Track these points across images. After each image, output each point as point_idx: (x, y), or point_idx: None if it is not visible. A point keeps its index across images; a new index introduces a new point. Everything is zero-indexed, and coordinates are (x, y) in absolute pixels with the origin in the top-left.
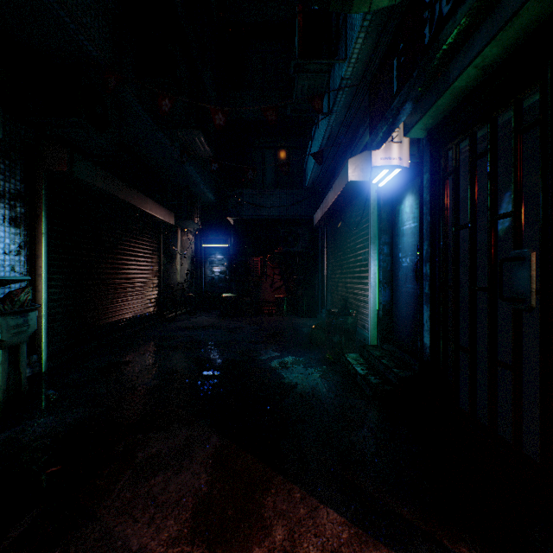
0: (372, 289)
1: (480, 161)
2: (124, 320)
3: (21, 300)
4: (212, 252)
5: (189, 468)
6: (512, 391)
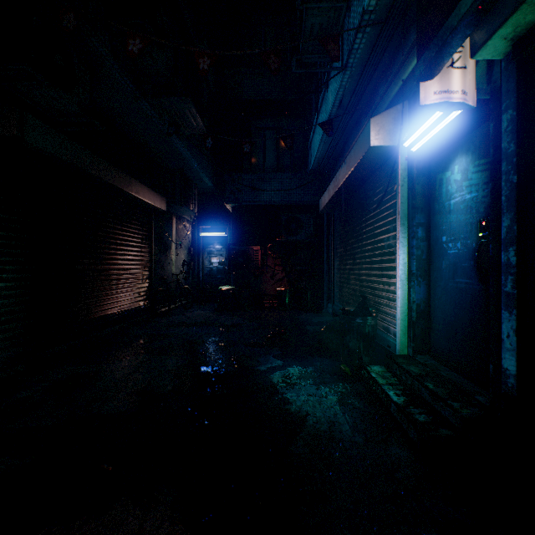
0: (402, 283)
1: None
2: (106, 317)
3: None
4: (211, 242)
5: None
6: None
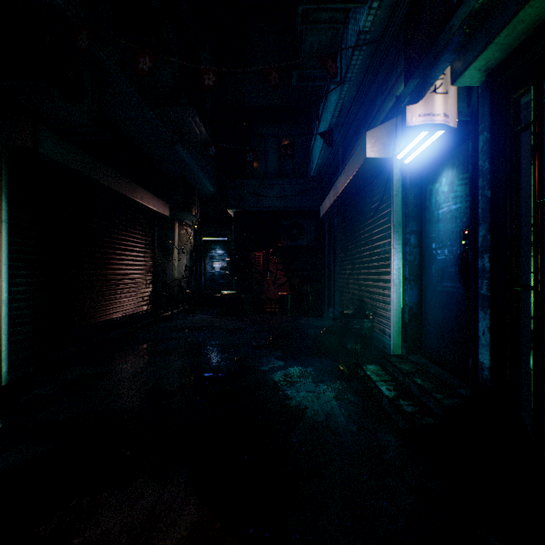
0: (396, 287)
1: None
2: (111, 321)
3: None
4: (213, 247)
5: None
6: None
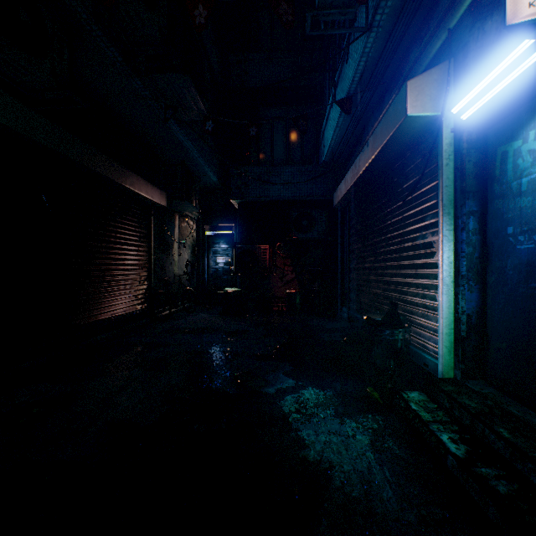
0: (446, 287)
1: None
2: (96, 324)
3: None
4: (216, 241)
5: None
6: None
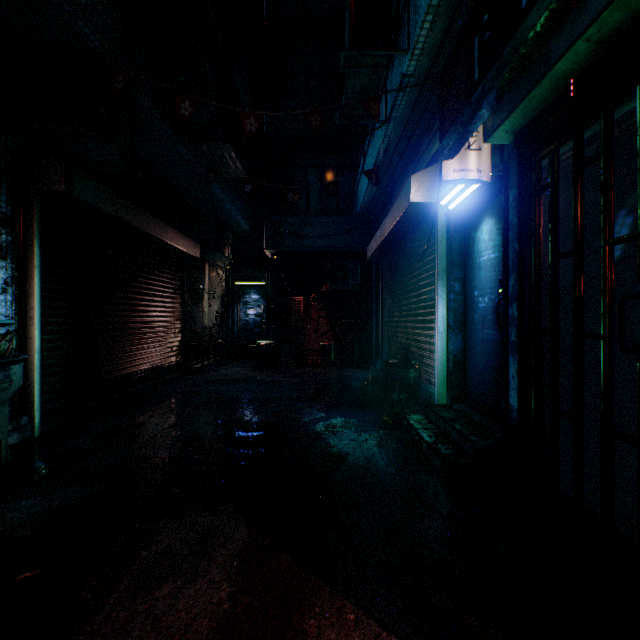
0: (440, 335)
1: (584, 171)
2: (139, 373)
3: (1, 349)
4: (247, 291)
5: (207, 574)
6: (638, 474)
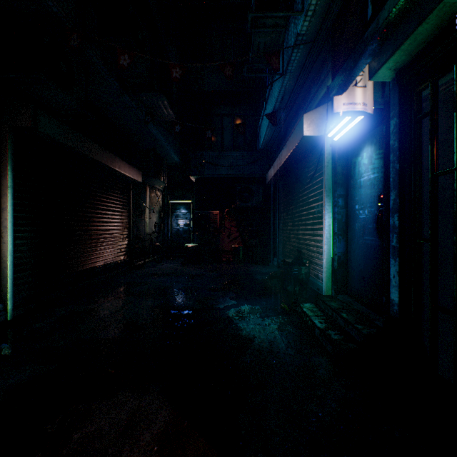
0: (327, 240)
1: None
2: (95, 268)
3: None
4: (178, 207)
5: None
6: None
